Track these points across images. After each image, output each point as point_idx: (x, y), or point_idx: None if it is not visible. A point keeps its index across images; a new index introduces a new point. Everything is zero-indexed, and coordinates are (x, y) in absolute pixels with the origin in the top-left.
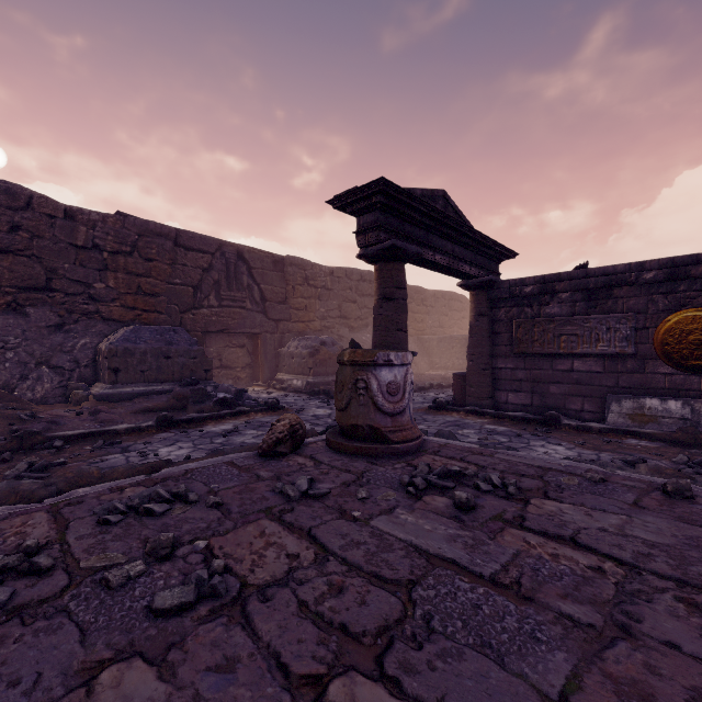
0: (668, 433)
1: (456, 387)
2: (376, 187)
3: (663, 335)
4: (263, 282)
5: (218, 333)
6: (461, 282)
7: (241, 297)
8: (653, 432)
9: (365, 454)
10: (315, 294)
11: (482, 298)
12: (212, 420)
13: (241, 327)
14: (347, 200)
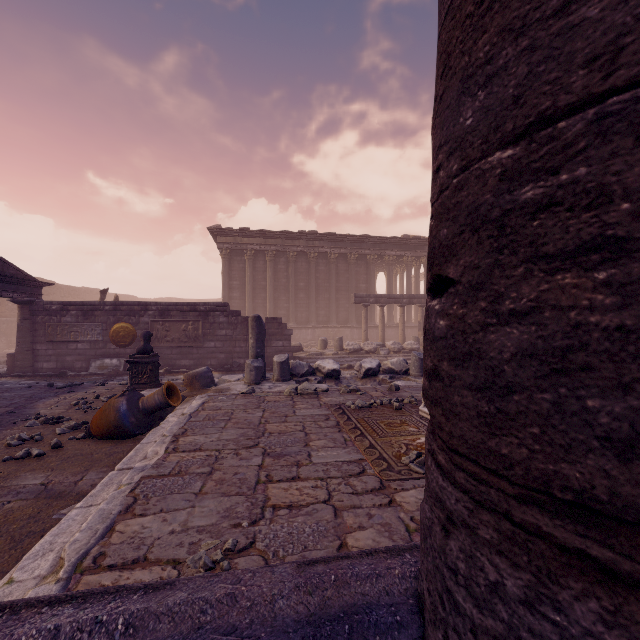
0: (109, 372)
1: (10, 362)
2: None
3: (112, 333)
4: None
5: None
6: (10, 299)
7: None
8: (104, 373)
9: None
10: None
11: (26, 310)
12: None
13: None
14: None
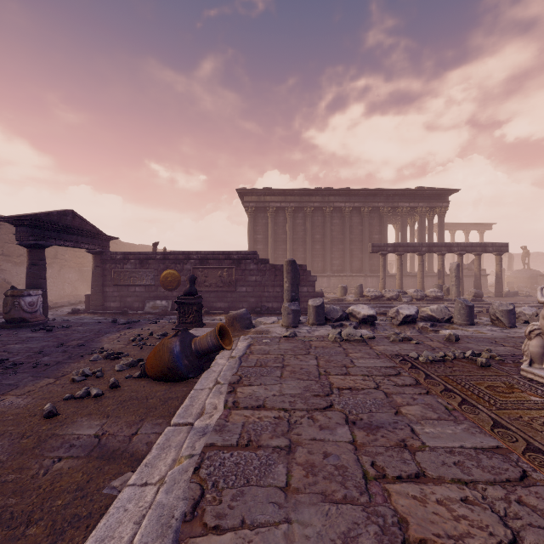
0: (160, 312)
1: (87, 302)
2: (27, 220)
3: (162, 278)
4: None
5: None
6: (87, 250)
7: None
8: (156, 312)
9: (18, 327)
10: None
11: (98, 259)
12: None
13: None
14: (9, 220)
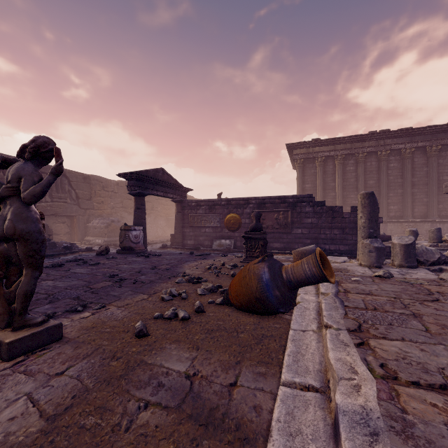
0: (224, 249)
1: (172, 239)
2: (133, 174)
3: (226, 221)
4: (78, 189)
5: (49, 216)
6: (171, 199)
7: (65, 197)
8: (221, 249)
9: (128, 253)
10: (108, 195)
11: (179, 206)
12: (62, 255)
13: (65, 212)
14: (123, 176)
